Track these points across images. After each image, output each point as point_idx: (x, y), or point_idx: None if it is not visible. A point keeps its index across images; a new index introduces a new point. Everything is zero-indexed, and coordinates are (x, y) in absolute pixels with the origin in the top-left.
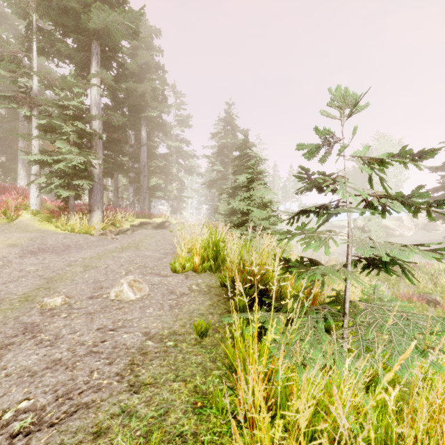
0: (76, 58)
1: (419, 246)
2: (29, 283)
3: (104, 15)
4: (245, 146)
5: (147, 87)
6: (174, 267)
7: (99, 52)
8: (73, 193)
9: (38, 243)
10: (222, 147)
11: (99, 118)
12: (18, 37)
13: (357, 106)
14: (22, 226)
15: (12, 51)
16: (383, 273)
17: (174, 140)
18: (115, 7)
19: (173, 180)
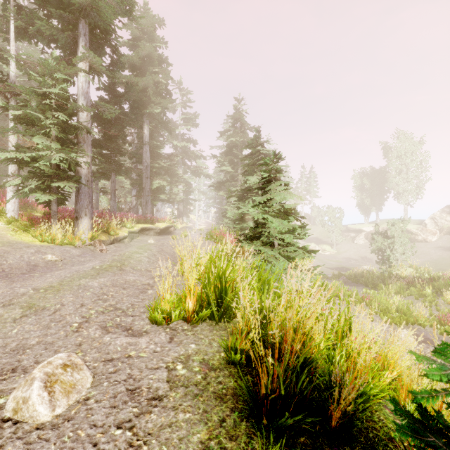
0: (60, 39)
1: (446, 252)
2: None
3: None
4: (257, 143)
5: (149, 80)
6: (154, 317)
7: (87, 33)
8: (53, 197)
9: None
10: (231, 146)
11: (86, 109)
12: None
13: None
14: None
15: None
16: (414, 286)
17: (180, 139)
18: None
19: (179, 182)
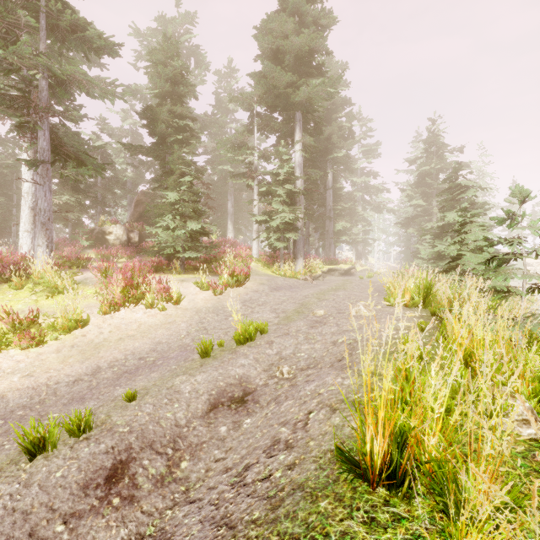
0: (283, 129)
1: None
2: (291, 305)
3: (309, 89)
4: (457, 175)
5: (334, 128)
6: (389, 301)
7: (301, 119)
8: (285, 244)
9: (274, 283)
10: (423, 175)
11: (303, 178)
12: (244, 125)
13: (529, 196)
14: (253, 271)
15: (242, 138)
16: None
17: (359, 174)
18: (314, 75)
19: (359, 221)
